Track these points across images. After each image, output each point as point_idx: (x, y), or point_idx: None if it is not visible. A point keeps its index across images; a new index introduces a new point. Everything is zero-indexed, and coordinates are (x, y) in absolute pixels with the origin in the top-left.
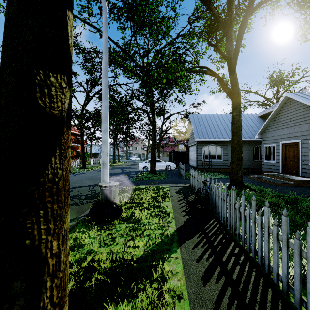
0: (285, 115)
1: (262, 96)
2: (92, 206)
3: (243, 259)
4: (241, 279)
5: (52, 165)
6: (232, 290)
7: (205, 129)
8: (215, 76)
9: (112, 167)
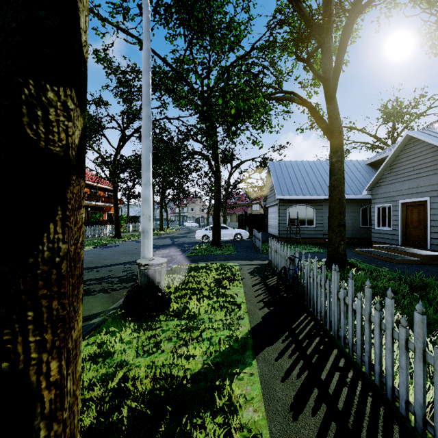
0: (405, 162)
1: (371, 135)
2: (127, 294)
3: (353, 376)
4: (351, 409)
5: (49, 237)
6: (338, 428)
7: (291, 182)
8: (306, 105)
9: (158, 237)
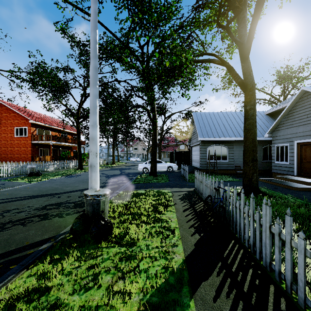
0: (300, 111)
1: (268, 94)
2: (74, 221)
3: None
4: None
5: None
6: None
7: (209, 128)
8: (224, 65)
9: (111, 168)
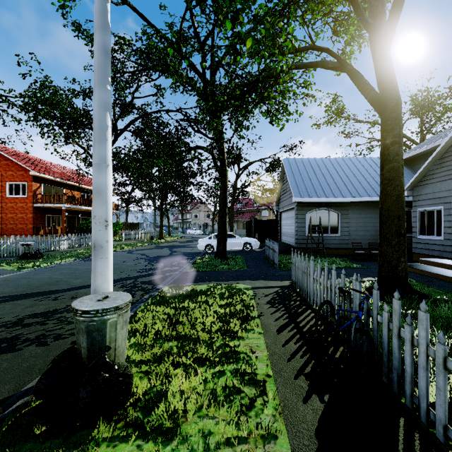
0: None
1: None
2: (46, 370)
3: None
4: None
5: None
6: None
7: (310, 182)
8: (344, 69)
9: (156, 246)
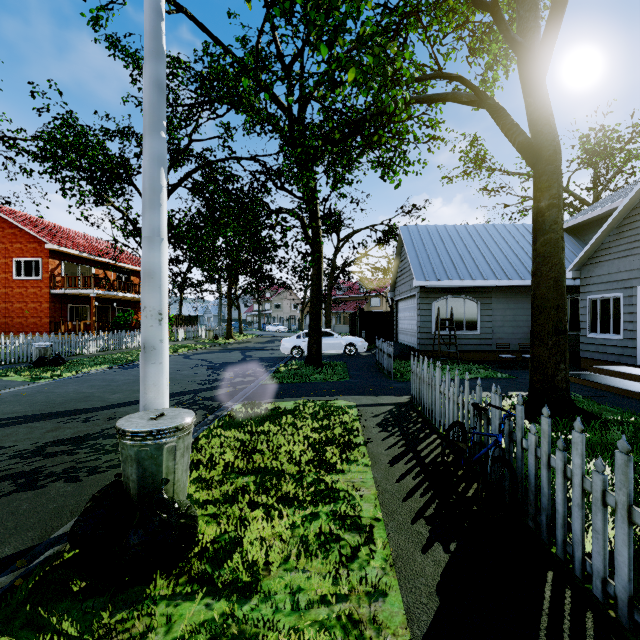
0: None
1: None
2: (84, 510)
3: None
4: None
5: None
6: None
7: (438, 259)
8: (483, 104)
9: (222, 348)
